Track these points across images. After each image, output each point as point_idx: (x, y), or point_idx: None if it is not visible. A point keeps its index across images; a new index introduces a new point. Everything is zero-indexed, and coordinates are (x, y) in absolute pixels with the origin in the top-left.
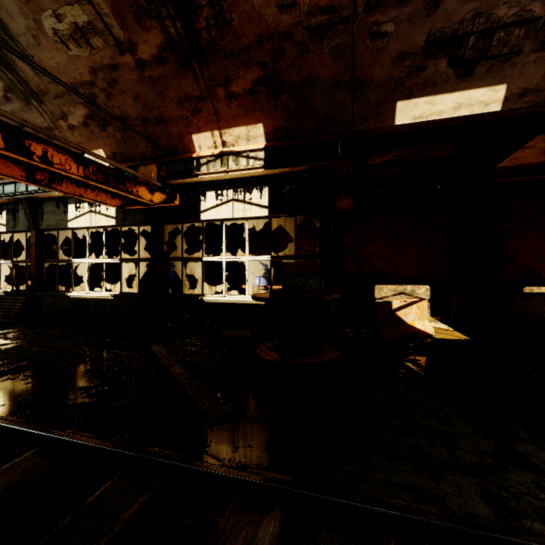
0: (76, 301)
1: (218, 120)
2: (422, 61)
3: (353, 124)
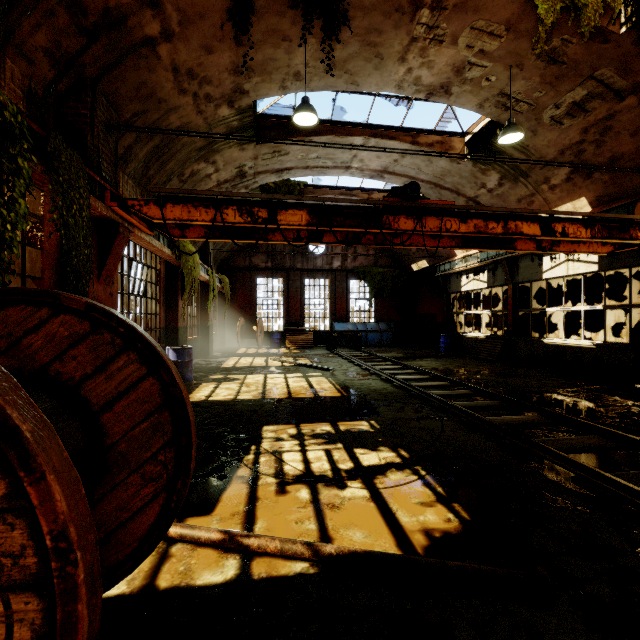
0: (550, 348)
1: None
2: None
3: None
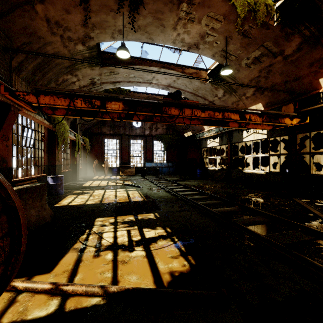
0: (246, 174)
1: None
2: None
3: None
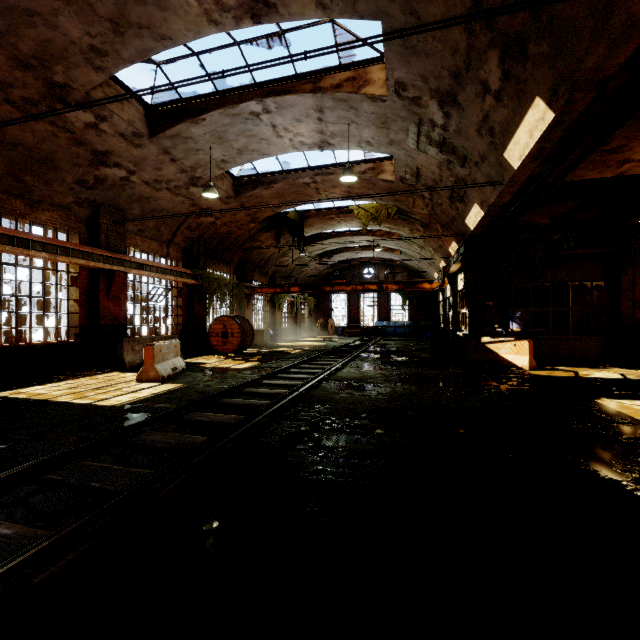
0: None
1: (447, 242)
2: (455, 206)
3: (466, 234)
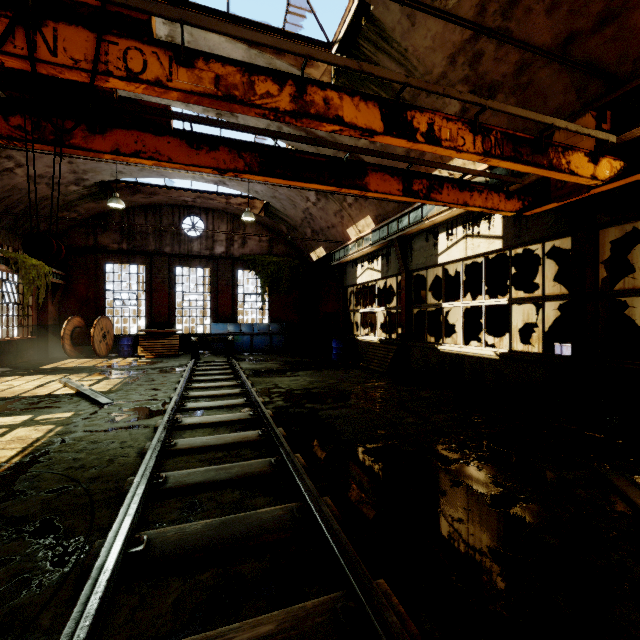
0: (447, 357)
1: None
2: None
3: None
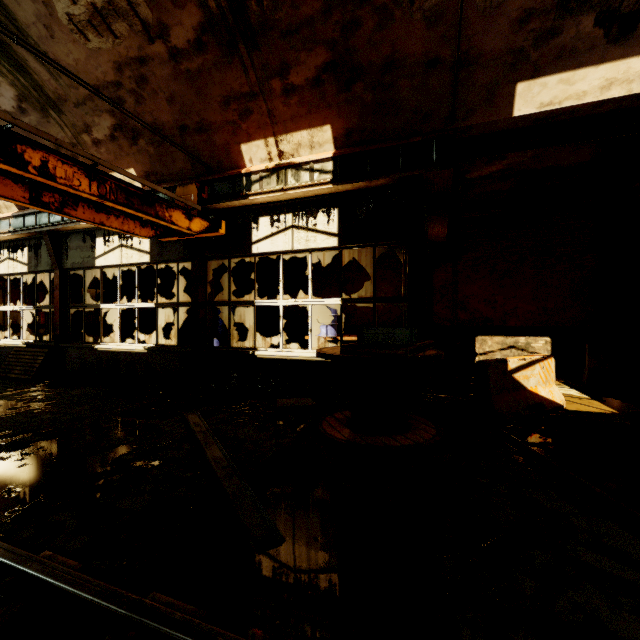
0: (104, 355)
1: (273, 123)
2: (557, 21)
3: (454, 119)
